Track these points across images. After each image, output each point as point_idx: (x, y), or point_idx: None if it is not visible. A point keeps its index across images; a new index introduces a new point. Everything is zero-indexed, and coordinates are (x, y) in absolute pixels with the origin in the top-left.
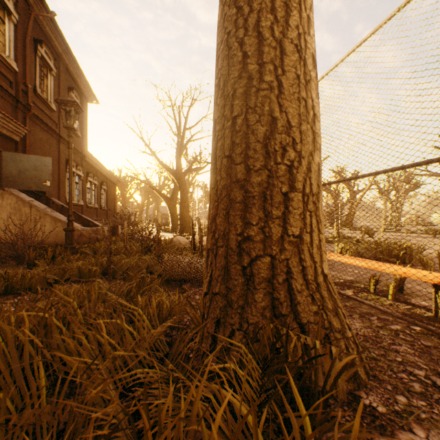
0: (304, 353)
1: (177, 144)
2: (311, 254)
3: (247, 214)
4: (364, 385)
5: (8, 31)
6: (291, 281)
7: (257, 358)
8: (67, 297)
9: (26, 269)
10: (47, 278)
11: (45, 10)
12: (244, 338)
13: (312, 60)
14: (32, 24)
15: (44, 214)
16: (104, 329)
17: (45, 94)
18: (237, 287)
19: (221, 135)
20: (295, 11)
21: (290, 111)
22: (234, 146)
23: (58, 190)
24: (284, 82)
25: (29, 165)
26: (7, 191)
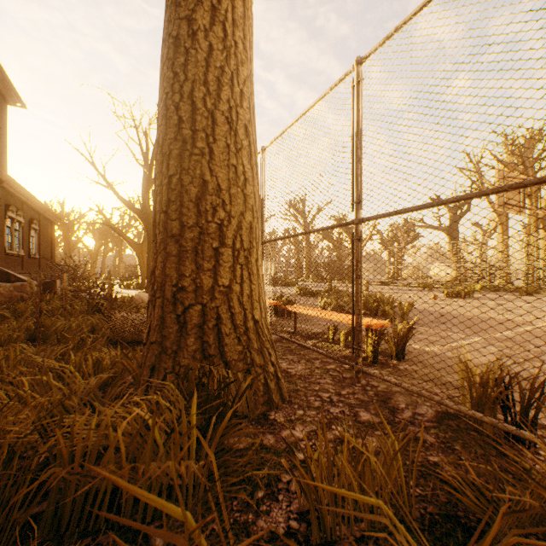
0: (221, 382)
1: (144, 176)
2: (242, 302)
3: (182, 267)
4: (276, 407)
5: None
6: (221, 326)
7: (185, 394)
8: None
9: None
10: None
11: None
12: (176, 379)
13: (245, 130)
14: None
15: None
16: (27, 384)
17: None
18: (172, 334)
19: (160, 191)
20: (227, 86)
21: (221, 176)
22: (170, 203)
23: None
24: (215, 149)
25: None
26: None
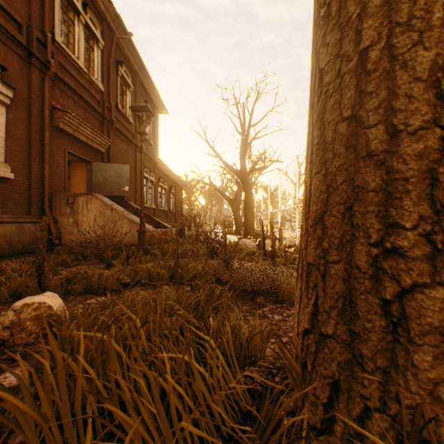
0: None
1: (241, 143)
2: None
3: (392, 210)
4: None
5: (96, 58)
6: None
7: None
8: (129, 313)
9: (106, 267)
10: (121, 278)
11: (124, 33)
12: (392, 430)
13: None
14: (114, 48)
15: (122, 216)
16: (169, 368)
17: (125, 109)
18: (371, 333)
19: (334, 88)
20: None
21: None
22: (363, 97)
23: (135, 195)
24: None
25: (112, 173)
26: (94, 196)
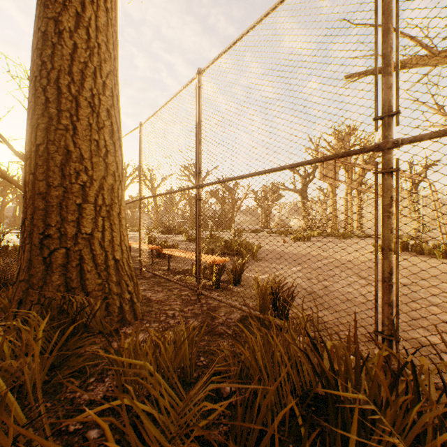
0: (79, 307)
1: None
2: (103, 246)
3: (49, 219)
4: (128, 323)
5: None
6: (83, 265)
7: (48, 319)
8: None
9: None
10: None
11: None
12: (42, 309)
13: (107, 113)
14: None
15: None
16: None
17: None
18: (39, 273)
19: (30, 156)
20: (91, 78)
21: (84, 148)
22: (38, 166)
23: None
24: (79, 126)
25: None
26: None
